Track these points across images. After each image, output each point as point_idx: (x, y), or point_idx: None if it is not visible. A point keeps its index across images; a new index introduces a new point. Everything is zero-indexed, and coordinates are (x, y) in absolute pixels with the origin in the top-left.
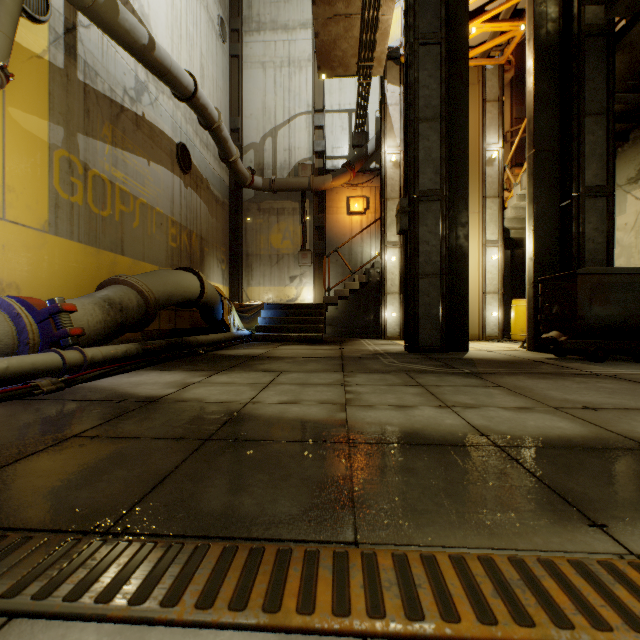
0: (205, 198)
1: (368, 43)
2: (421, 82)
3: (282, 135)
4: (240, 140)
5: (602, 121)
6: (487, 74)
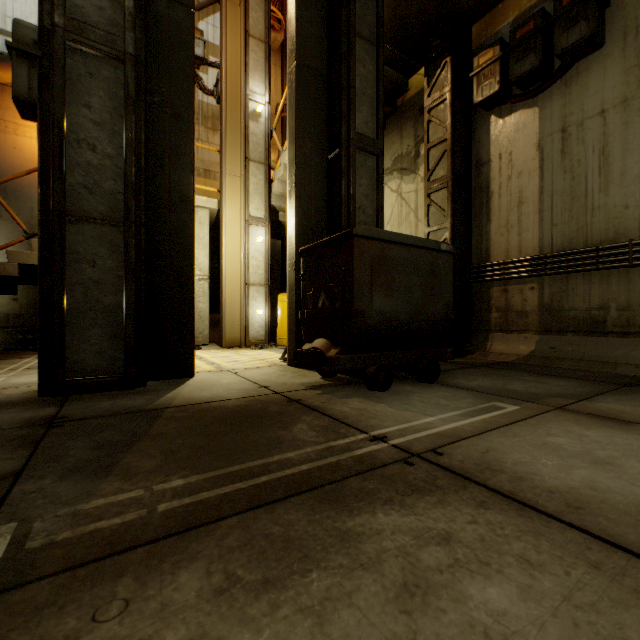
0: None
1: None
2: None
3: None
4: None
5: (373, 54)
6: (252, 1)
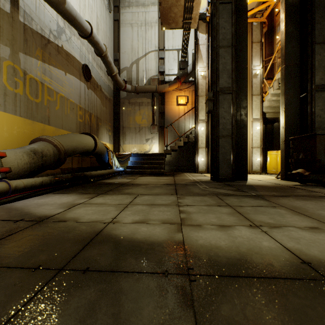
0: (99, 96)
1: (189, 8)
2: (220, 25)
3: (141, 63)
4: (119, 65)
5: None
6: (253, 27)
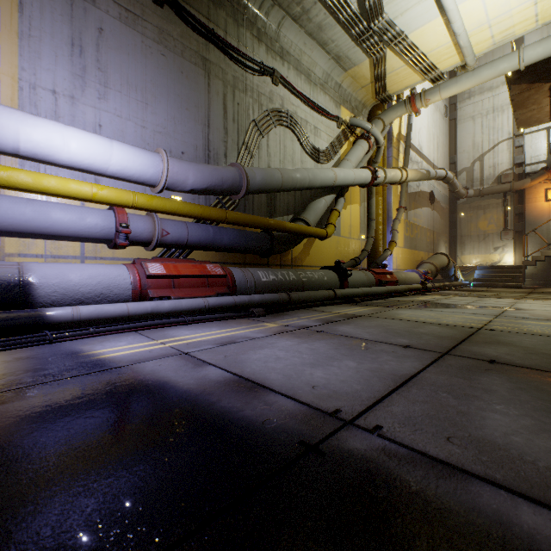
0: (438, 211)
1: None
2: None
3: (487, 158)
4: (456, 168)
5: None
6: None
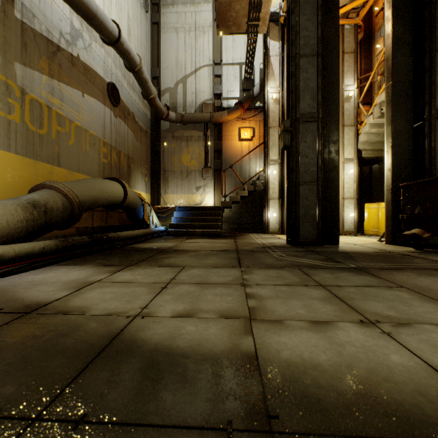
0: (131, 127)
1: (256, 5)
2: (301, 25)
3: (190, 82)
4: (159, 85)
5: None
6: (345, 32)
